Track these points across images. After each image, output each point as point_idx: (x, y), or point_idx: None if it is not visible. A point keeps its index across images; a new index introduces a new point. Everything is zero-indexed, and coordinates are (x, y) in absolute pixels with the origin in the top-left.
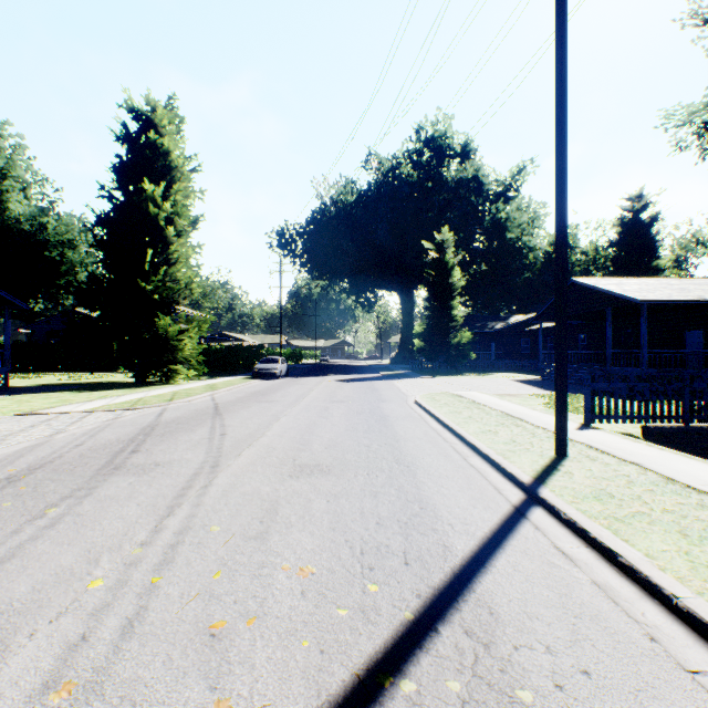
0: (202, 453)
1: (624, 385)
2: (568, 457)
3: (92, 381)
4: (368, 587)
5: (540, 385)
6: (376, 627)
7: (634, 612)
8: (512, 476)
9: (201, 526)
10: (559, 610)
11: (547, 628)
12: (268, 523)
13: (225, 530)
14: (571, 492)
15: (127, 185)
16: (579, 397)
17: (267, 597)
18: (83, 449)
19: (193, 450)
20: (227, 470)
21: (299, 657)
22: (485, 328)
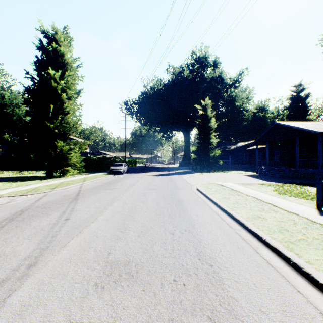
0: (35, 243)
1: None
2: None
3: (25, 175)
4: None
5: (260, 178)
6: None
7: None
8: None
9: None
10: None
11: None
12: None
13: None
14: None
15: (40, 71)
16: (289, 186)
17: None
18: None
19: (29, 239)
20: (38, 273)
21: None
22: (226, 148)
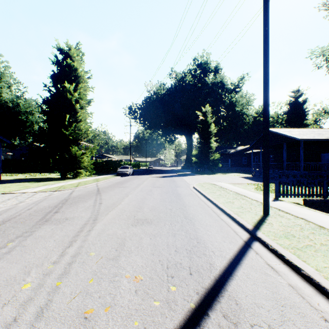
0: (89, 213)
1: (294, 179)
2: (269, 215)
3: (41, 177)
4: (171, 288)
5: (252, 179)
6: (175, 313)
7: (313, 303)
8: (242, 225)
9: (85, 252)
10: (273, 302)
11: (267, 313)
12: (119, 251)
13: (97, 254)
14: (273, 234)
15: (57, 84)
16: (271, 185)
17: (116, 294)
18: (31, 211)
19: (85, 211)
20: (101, 222)
21: None
22: (225, 152)
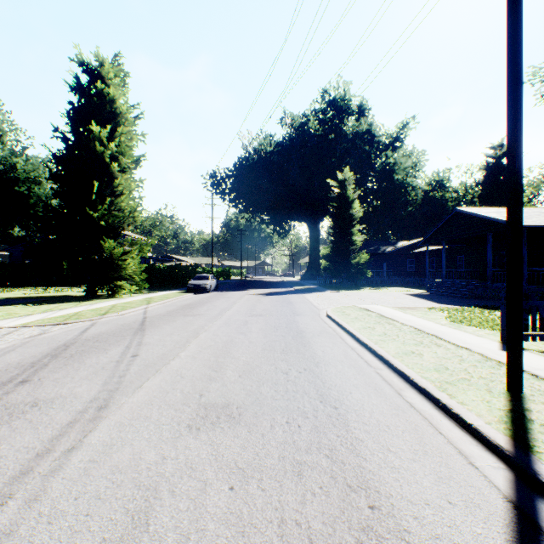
0: (99, 384)
1: (542, 303)
2: (525, 394)
3: (51, 294)
4: None
5: (431, 298)
6: None
7: None
8: (476, 430)
9: None
10: None
11: None
12: None
13: None
14: None
15: (77, 127)
16: (473, 311)
17: None
18: None
19: (90, 380)
20: (113, 415)
21: None
22: (378, 250)
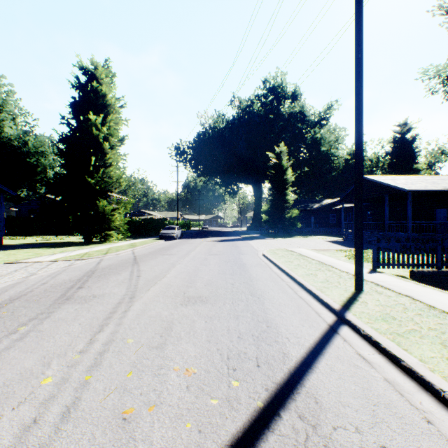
0: (124, 288)
1: (398, 244)
2: (363, 291)
3: (56, 241)
4: (232, 383)
5: (342, 244)
6: (237, 413)
7: (414, 401)
8: (327, 304)
9: (121, 339)
10: (363, 400)
11: (355, 414)
12: (165, 337)
13: (136, 342)
14: (367, 316)
15: (79, 116)
16: (368, 252)
17: (163, 391)
18: (47, 286)
19: (118, 287)
20: (140, 300)
21: (183, 436)
22: (307, 207)
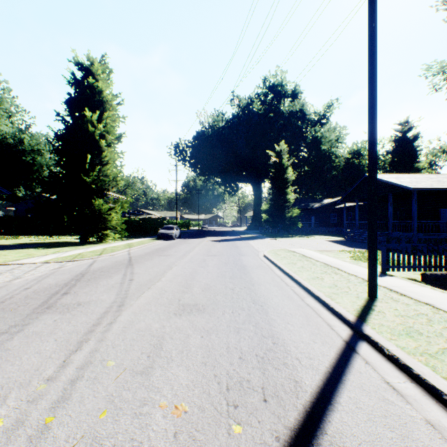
0: (114, 294)
1: (409, 245)
2: (377, 298)
3: (52, 241)
4: (233, 429)
5: (345, 244)
6: None
7: None
8: (340, 314)
9: (100, 360)
10: None
11: None
12: (153, 358)
13: (118, 365)
14: (388, 330)
15: (74, 112)
16: None
17: (142, 441)
18: (29, 292)
19: (107, 292)
20: (129, 309)
21: None
22: (307, 206)
